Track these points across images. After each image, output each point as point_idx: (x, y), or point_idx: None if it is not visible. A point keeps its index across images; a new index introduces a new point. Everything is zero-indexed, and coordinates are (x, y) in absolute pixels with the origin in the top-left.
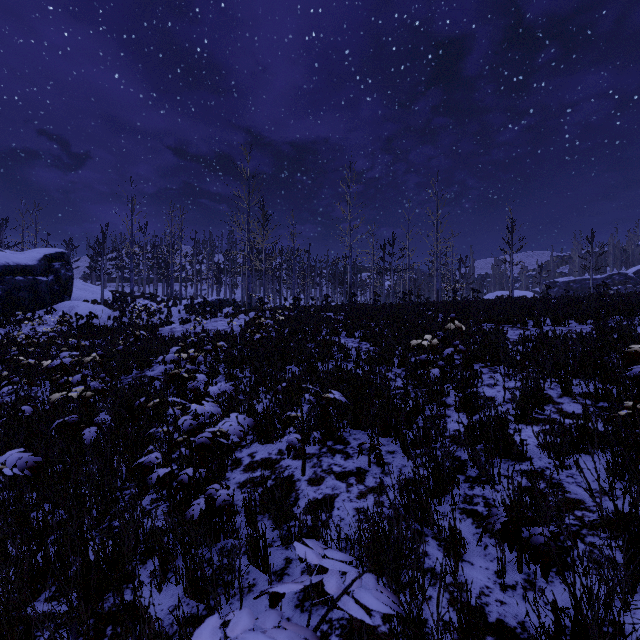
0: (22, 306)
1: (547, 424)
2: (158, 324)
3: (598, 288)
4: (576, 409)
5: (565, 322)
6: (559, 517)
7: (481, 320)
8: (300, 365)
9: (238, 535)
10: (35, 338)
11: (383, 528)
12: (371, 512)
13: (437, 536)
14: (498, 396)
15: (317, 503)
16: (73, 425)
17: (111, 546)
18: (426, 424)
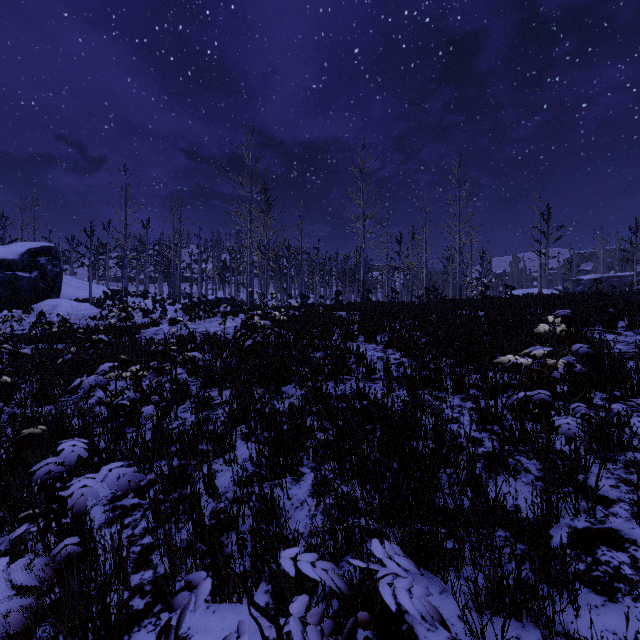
0: None
1: None
2: (142, 325)
3: None
4: None
5: None
6: None
7: (542, 320)
8: (304, 385)
9: None
10: None
11: None
12: None
13: None
14: None
15: None
16: None
17: None
18: None
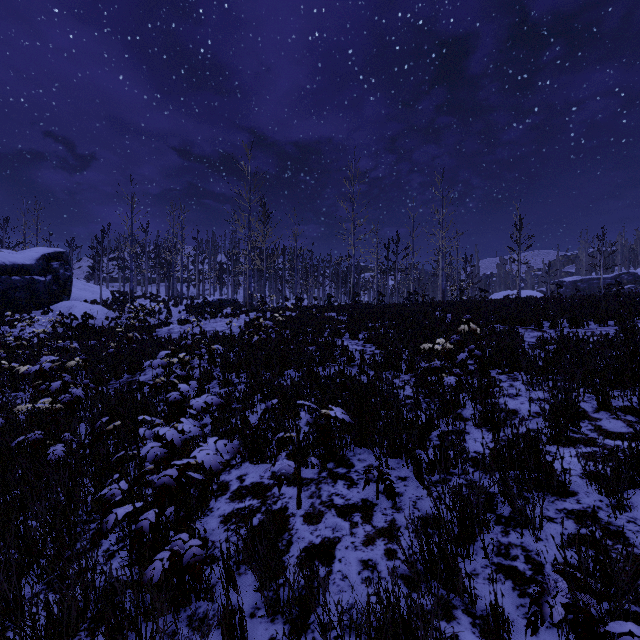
0: (19, 306)
1: (586, 446)
2: (156, 325)
3: (609, 287)
4: (618, 427)
5: (584, 323)
6: (636, 591)
7: (492, 321)
8: (300, 370)
9: (213, 596)
10: (27, 339)
11: (398, 599)
12: (381, 567)
13: (469, 609)
14: (522, 409)
15: (314, 550)
16: (35, 444)
17: (45, 618)
18: (444, 446)
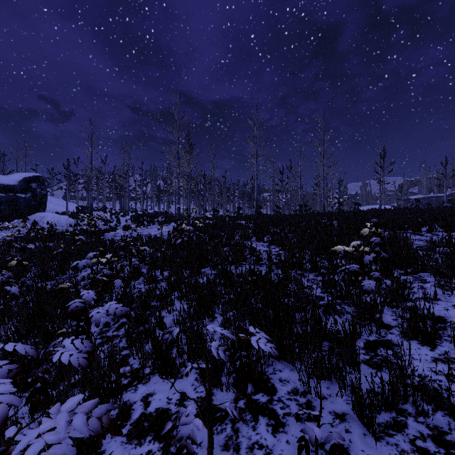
0: (4, 216)
1: None
2: (105, 230)
3: (449, 202)
4: None
5: None
6: None
7: None
8: (215, 268)
9: None
10: (2, 241)
11: None
12: None
13: None
14: (449, 316)
15: None
16: None
17: None
18: (392, 376)
